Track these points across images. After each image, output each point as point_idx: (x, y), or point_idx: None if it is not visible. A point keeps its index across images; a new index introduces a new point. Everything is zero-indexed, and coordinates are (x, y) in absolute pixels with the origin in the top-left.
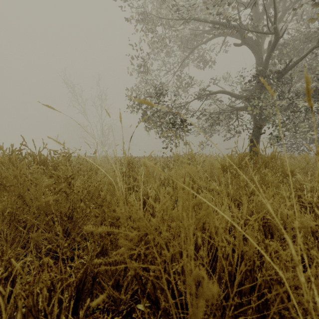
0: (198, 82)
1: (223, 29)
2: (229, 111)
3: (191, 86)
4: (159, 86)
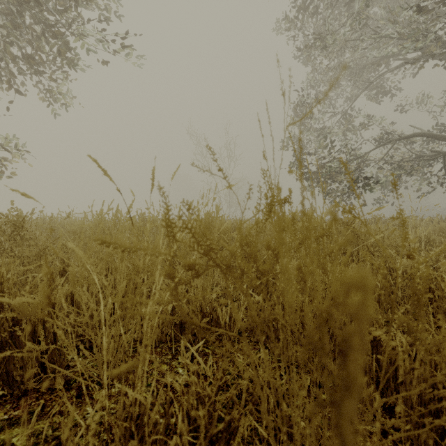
0: (377, 121)
1: (423, 51)
2: (431, 158)
3: (367, 127)
4: (323, 132)
